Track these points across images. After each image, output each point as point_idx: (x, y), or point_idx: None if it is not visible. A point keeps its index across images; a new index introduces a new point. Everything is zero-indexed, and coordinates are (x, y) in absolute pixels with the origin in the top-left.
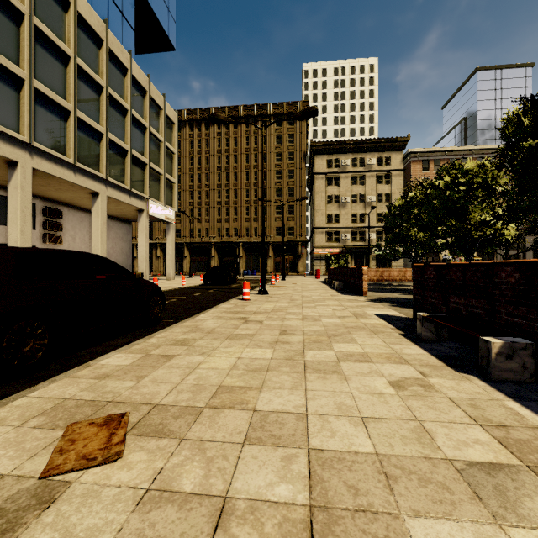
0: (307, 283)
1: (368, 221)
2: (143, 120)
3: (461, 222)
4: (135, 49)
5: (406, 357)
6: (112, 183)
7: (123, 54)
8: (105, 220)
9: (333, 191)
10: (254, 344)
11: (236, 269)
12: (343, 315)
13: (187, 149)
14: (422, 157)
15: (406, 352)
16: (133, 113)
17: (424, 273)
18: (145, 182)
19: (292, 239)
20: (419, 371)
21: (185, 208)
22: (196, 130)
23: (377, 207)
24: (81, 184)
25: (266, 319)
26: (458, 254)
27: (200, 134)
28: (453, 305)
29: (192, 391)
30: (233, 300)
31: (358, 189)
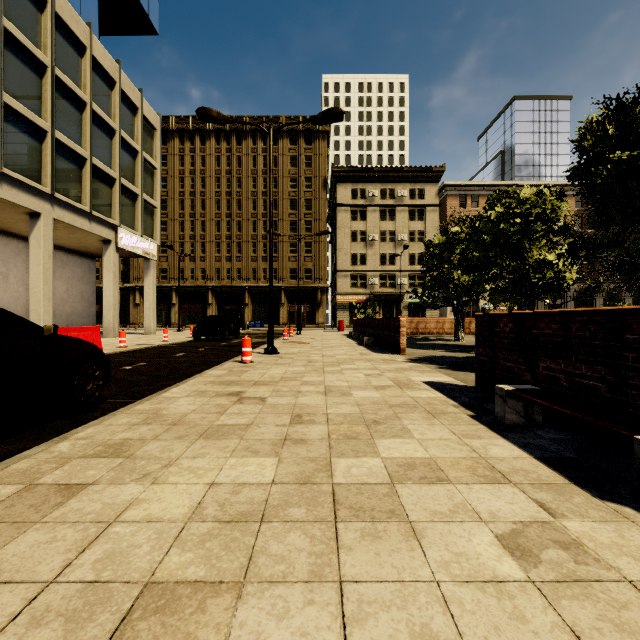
0: (328, 338)
1: (400, 263)
2: (109, 120)
3: (518, 262)
4: (102, 27)
5: (500, 466)
6: (61, 201)
7: (80, 25)
8: (50, 252)
9: (358, 226)
10: (245, 447)
11: (240, 320)
12: (381, 385)
13: (175, 167)
14: (459, 191)
15: (495, 454)
16: (94, 107)
17: (495, 325)
18: (112, 204)
19: (310, 283)
20: (535, 500)
21: (173, 243)
22: (188, 144)
23: (410, 247)
24: (10, 199)
25: (271, 395)
26: (512, 301)
27: (193, 148)
28: (545, 372)
29: (68, 614)
30: (228, 363)
31: (388, 225)
